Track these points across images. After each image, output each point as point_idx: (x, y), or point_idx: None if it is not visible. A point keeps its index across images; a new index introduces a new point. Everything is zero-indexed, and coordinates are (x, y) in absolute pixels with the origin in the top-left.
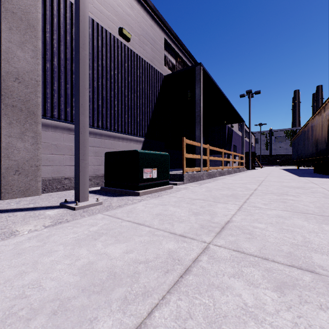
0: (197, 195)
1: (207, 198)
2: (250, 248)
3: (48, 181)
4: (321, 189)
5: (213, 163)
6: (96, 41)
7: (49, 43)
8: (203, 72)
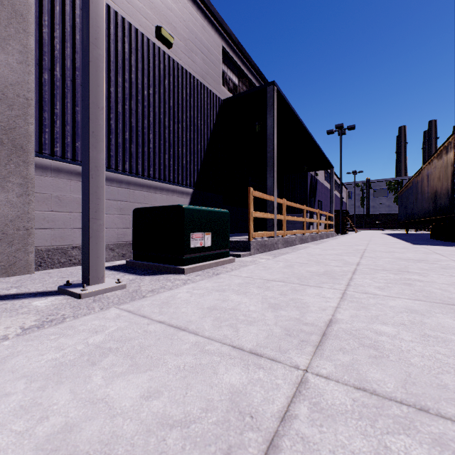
0: (272, 273)
1: (288, 278)
2: (384, 382)
3: (45, 251)
4: (454, 263)
5: (290, 226)
6: (122, 44)
7: (47, 43)
8: (278, 95)
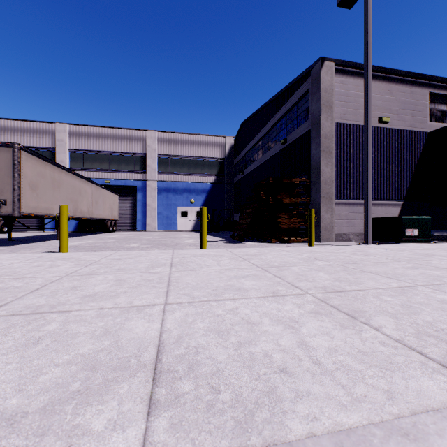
0: None
1: None
2: None
3: (335, 235)
4: None
5: None
6: (361, 138)
7: (335, 156)
8: None
